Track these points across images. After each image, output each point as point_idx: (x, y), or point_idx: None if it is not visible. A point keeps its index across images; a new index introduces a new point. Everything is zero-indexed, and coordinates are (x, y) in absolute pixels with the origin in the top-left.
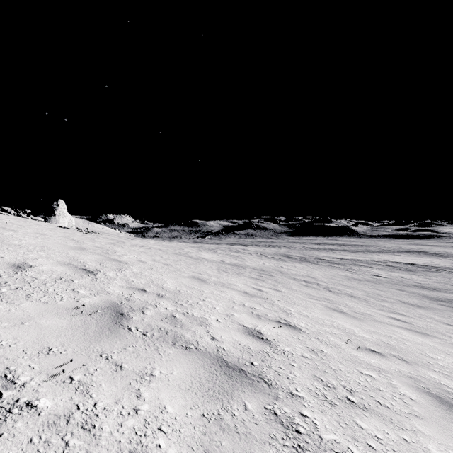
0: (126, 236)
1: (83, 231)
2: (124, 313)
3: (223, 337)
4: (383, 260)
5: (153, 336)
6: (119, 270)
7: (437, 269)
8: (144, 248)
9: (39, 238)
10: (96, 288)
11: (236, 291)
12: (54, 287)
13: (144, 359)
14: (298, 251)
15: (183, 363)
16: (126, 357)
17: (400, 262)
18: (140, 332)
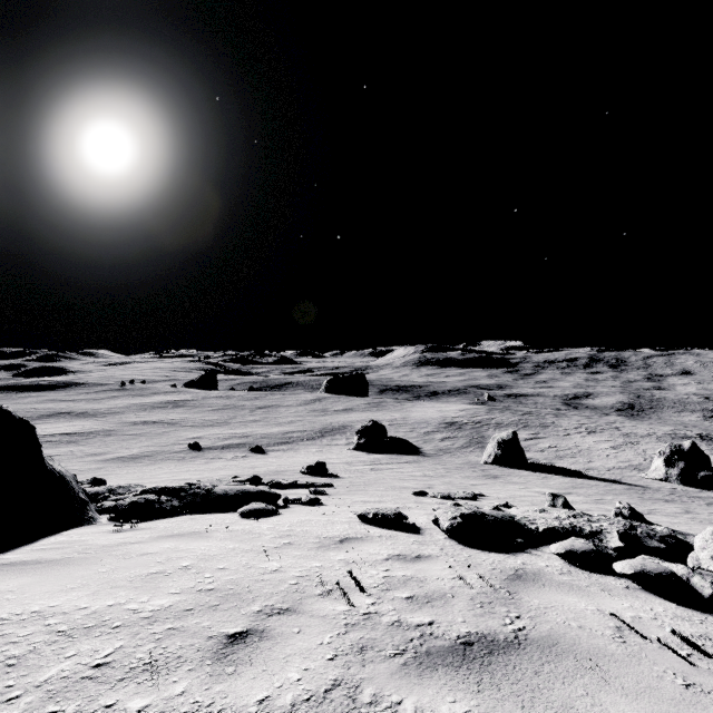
0: None
1: None
2: None
3: None
4: None
5: None
6: None
7: (94, 434)
8: None
9: None
10: None
11: None
12: None
13: None
14: None
15: None
16: None
17: (55, 434)
18: None
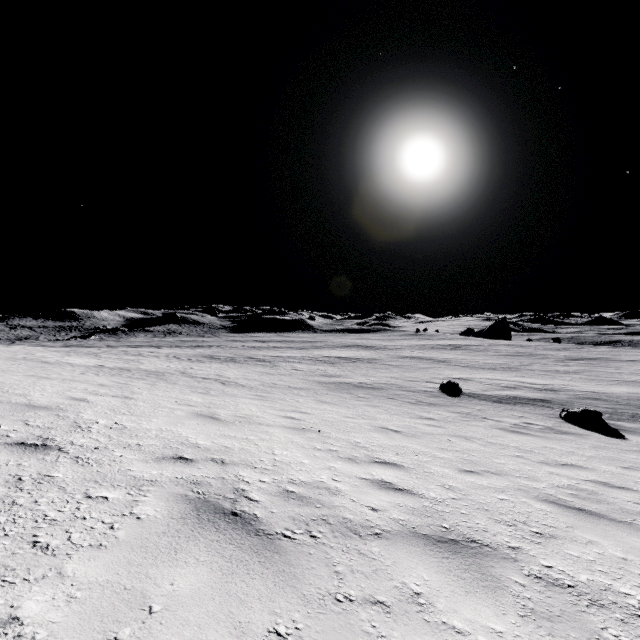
0: None
1: None
2: None
3: (41, 399)
4: (319, 355)
5: None
6: None
7: (358, 360)
8: None
9: None
10: None
11: (88, 384)
12: None
13: None
14: (232, 351)
15: None
16: None
17: (332, 356)
18: None
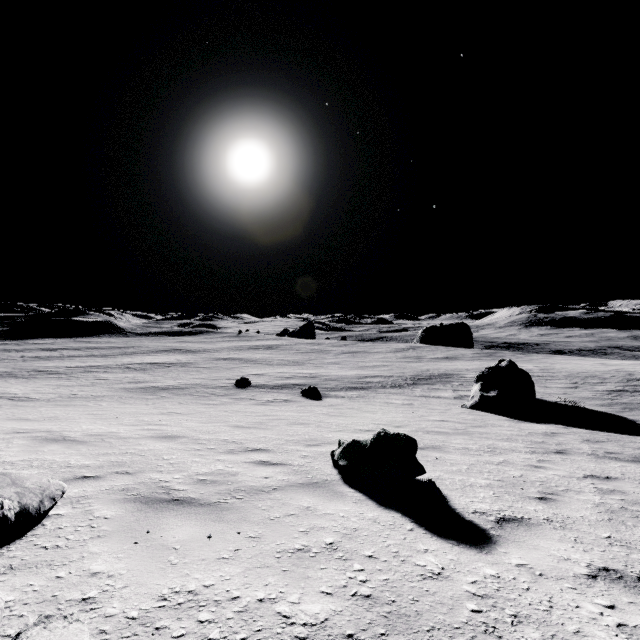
0: None
1: None
2: None
3: None
4: (129, 362)
5: None
6: None
7: (172, 365)
8: None
9: None
10: None
11: None
12: None
13: None
14: (6, 364)
15: None
16: None
17: (145, 362)
18: None
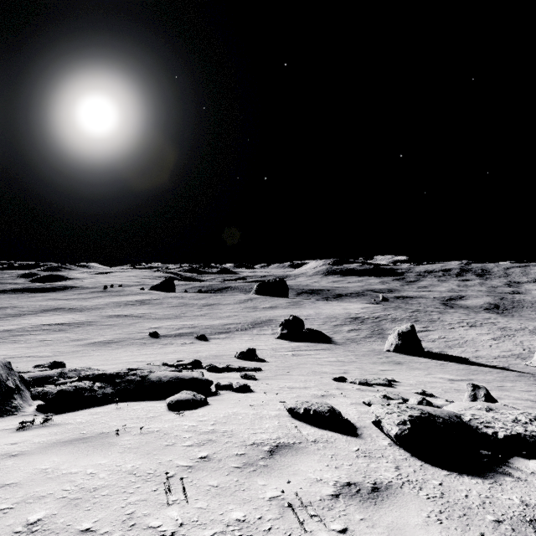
0: None
1: None
2: None
3: None
4: (35, 324)
5: None
6: None
7: (79, 324)
8: None
9: None
10: None
11: None
12: None
13: None
14: None
15: None
16: None
17: (51, 324)
18: None
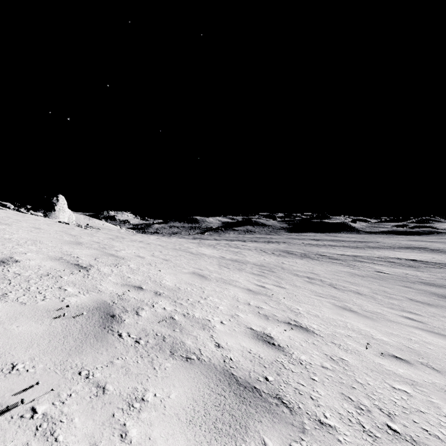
0: (126, 232)
1: (83, 227)
2: (115, 315)
3: (229, 343)
4: (384, 256)
5: (148, 344)
6: (115, 265)
7: (441, 265)
8: (143, 244)
9: (34, 232)
10: (87, 285)
11: (239, 289)
12: (38, 284)
13: (135, 377)
14: (297, 247)
15: (183, 381)
16: (112, 374)
17: (401, 258)
18: (132, 338)
